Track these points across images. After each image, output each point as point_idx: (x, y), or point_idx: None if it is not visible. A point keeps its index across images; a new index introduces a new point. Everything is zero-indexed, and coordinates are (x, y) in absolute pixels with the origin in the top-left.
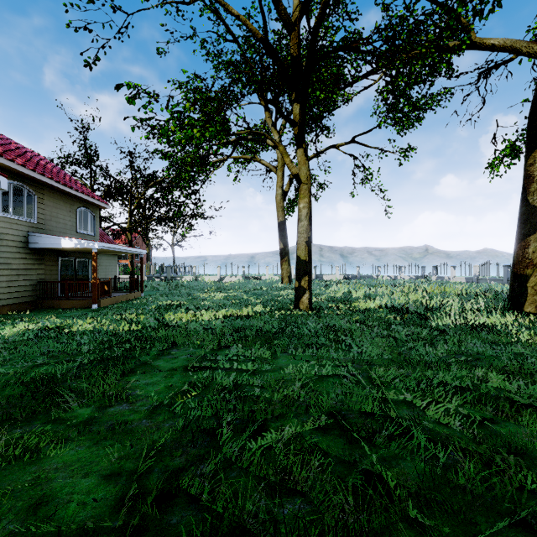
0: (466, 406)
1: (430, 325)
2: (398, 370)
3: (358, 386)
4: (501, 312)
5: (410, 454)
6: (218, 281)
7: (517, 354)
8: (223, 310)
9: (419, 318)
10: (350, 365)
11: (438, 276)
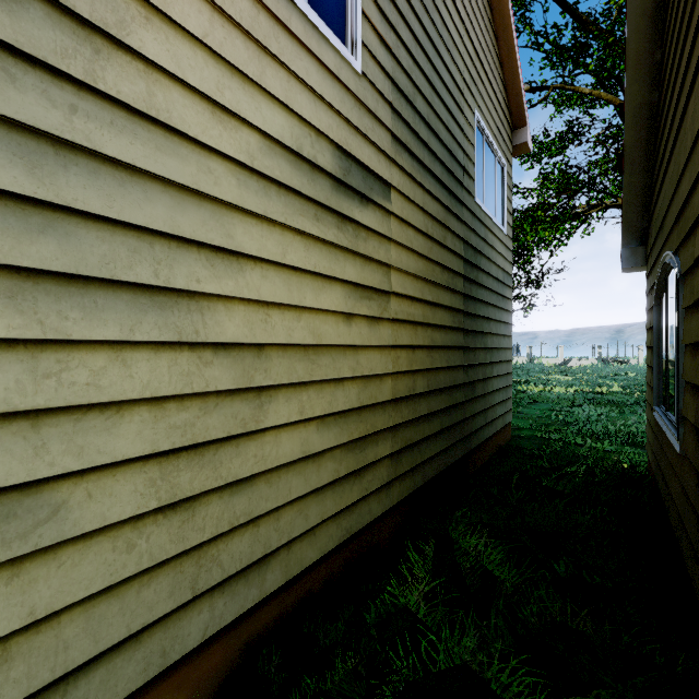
0: None
1: None
2: None
3: None
4: None
5: None
6: (560, 365)
7: None
8: (573, 387)
9: None
10: None
11: None
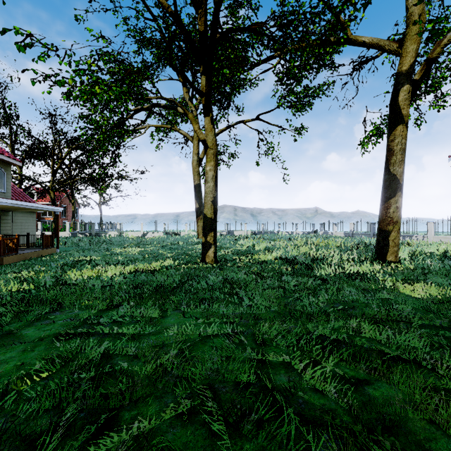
0: (342, 364)
1: (314, 274)
2: (282, 324)
3: (240, 347)
4: (370, 261)
5: (280, 444)
6: (141, 237)
7: (384, 300)
8: (130, 266)
9: (306, 268)
10: (237, 321)
11: (324, 231)
